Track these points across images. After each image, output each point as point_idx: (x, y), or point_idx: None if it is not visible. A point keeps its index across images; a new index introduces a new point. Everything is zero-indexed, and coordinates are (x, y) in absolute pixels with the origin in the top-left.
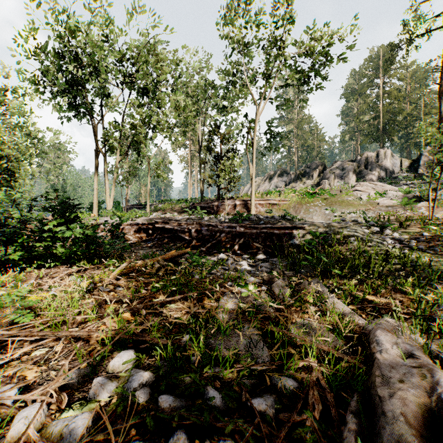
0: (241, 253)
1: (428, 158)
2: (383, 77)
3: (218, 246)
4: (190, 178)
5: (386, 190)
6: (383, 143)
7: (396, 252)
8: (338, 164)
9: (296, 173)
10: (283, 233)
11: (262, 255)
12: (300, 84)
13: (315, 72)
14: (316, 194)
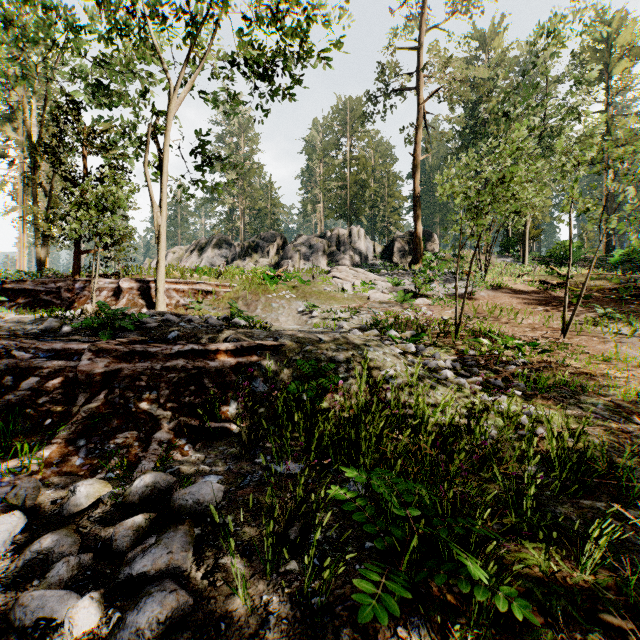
0: (92, 448)
1: (402, 245)
2: (351, 137)
3: (4, 423)
4: (22, 231)
5: (370, 279)
6: (351, 222)
7: (474, 401)
8: (303, 239)
9: (244, 245)
10: (232, 365)
11: (161, 474)
12: (255, 76)
13: (283, 60)
14: (281, 279)
